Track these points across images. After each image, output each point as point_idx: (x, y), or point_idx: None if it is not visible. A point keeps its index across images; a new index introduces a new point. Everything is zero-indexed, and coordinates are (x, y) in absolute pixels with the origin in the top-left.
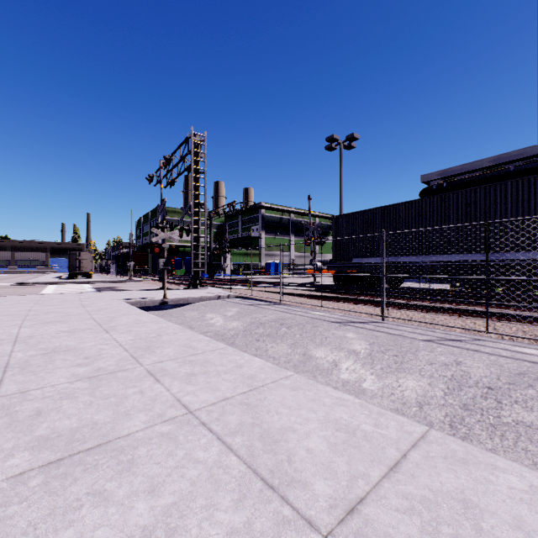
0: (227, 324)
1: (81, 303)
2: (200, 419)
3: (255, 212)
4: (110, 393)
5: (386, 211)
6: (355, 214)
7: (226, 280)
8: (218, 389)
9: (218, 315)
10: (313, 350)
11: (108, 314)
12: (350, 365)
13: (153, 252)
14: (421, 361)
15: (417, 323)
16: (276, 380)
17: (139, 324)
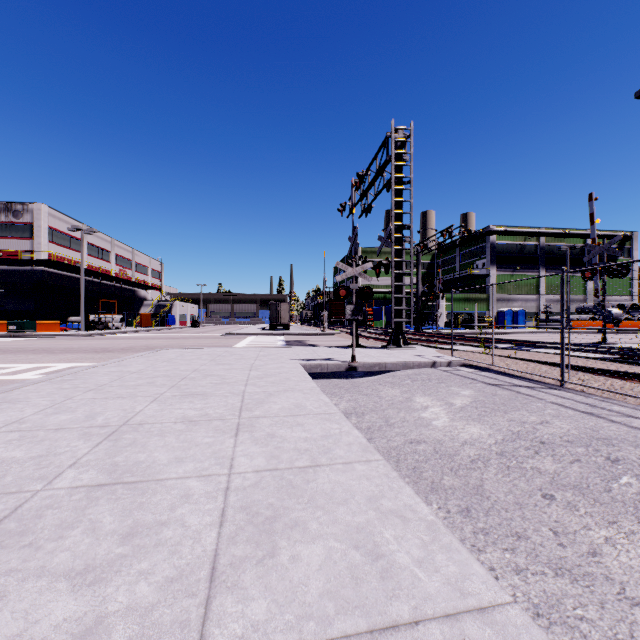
0: (456, 426)
1: (254, 362)
2: None
3: (479, 241)
4: None
5: None
6: None
7: (439, 335)
8: None
9: (437, 402)
10: None
11: (266, 387)
12: None
13: (337, 296)
14: None
15: None
16: None
17: (295, 416)
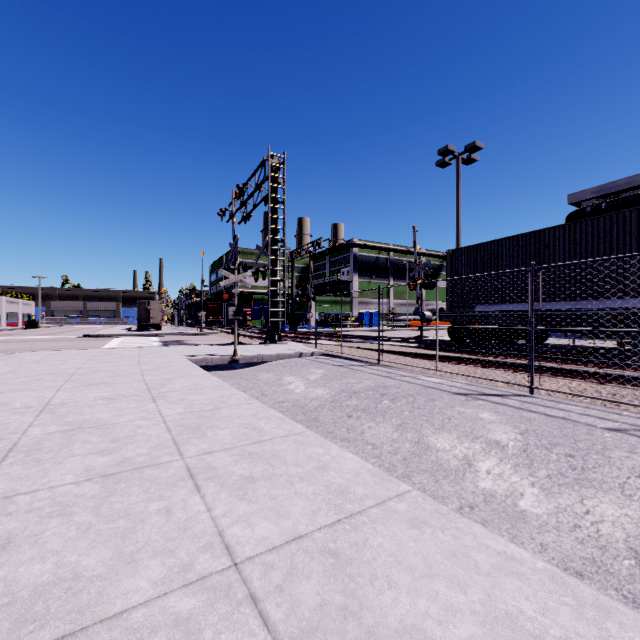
0: (309, 391)
1: (139, 359)
2: (249, 586)
3: (345, 251)
4: (122, 510)
5: (524, 240)
6: (478, 247)
7: (311, 333)
8: (287, 514)
9: (299, 379)
10: (430, 437)
11: (163, 375)
12: (494, 466)
13: (221, 299)
14: (620, 468)
15: (588, 399)
16: (383, 501)
17: (196, 389)
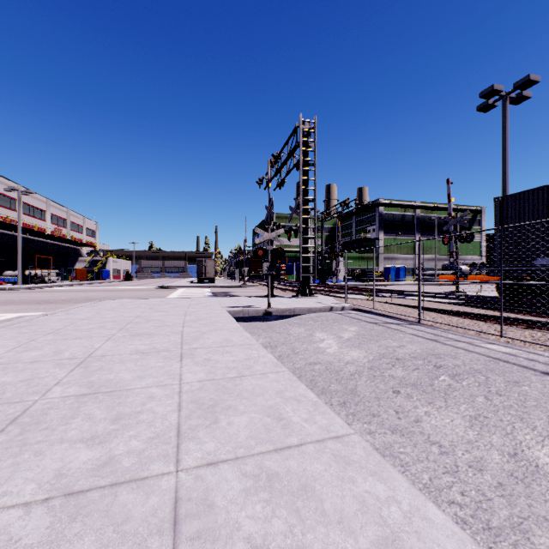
0: (343, 352)
1: (187, 309)
2: None
3: (371, 210)
4: None
5: None
6: (540, 190)
7: (339, 286)
8: None
9: (331, 336)
10: (536, 450)
11: (200, 328)
12: None
13: (256, 255)
14: None
15: None
16: None
17: (224, 347)
